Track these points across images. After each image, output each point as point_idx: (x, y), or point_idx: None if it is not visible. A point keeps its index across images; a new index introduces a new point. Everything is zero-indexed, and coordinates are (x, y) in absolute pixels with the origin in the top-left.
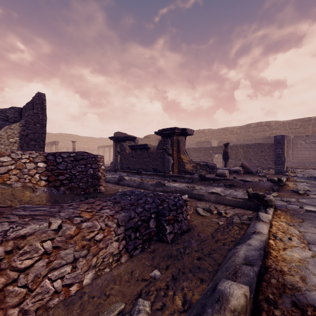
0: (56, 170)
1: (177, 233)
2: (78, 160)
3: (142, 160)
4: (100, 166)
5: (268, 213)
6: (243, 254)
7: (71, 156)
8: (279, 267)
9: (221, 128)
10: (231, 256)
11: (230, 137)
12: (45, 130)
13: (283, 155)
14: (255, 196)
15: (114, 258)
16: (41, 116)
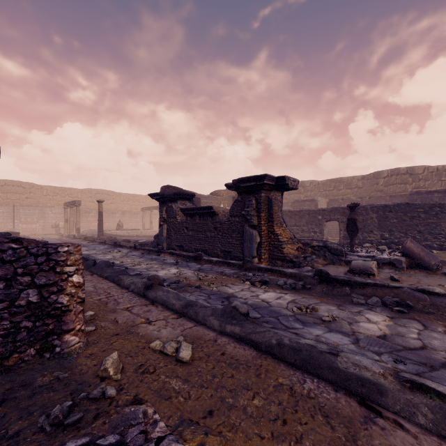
0: None
1: None
2: None
3: (204, 235)
4: (66, 276)
5: None
6: None
7: None
8: None
9: (332, 179)
10: None
11: (347, 193)
12: None
13: None
14: None
15: None
16: None
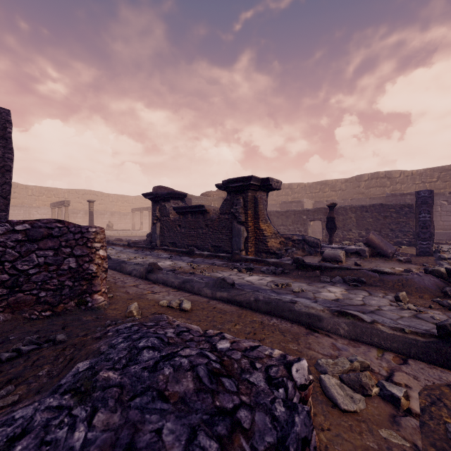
0: None
1: None
2: (38, 240)
3: (196, 232)
4: (95, 250)
5: None
6: None
7: (18, 231)
8: None
9: (318, 182)
10: None
11: (331, 195)
12: (9, 178)
13: (431, 224)
14: None
15: None
16: (2, 152)
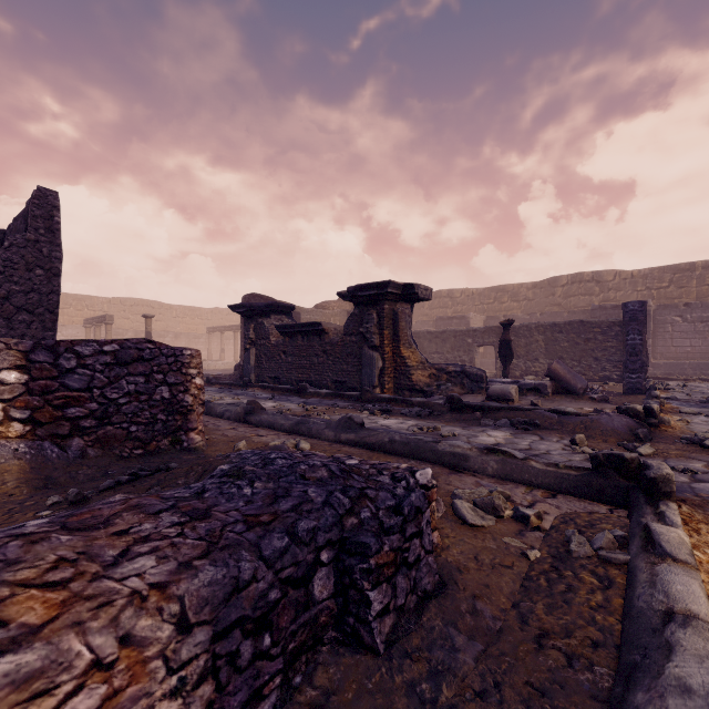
0: (57, 391)
1: (404, 607)
2: (127, 363)
3: (309, 361)
4: (191, 377)
5: (671, 520)
6: None
7: (106, 353)
8: None
9: (492, 287)
10: None
11: (512, 308)
12: (57, 285)
13: (643, 349)
14: (614, 462)
15: None
16: (48, 250)
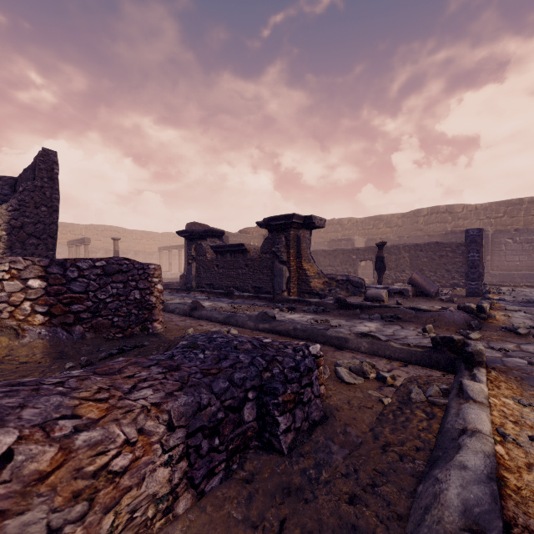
0: (65, 294)
1: (300, 429)
2: (111, 274)
3: (236, 272)
4: (154, 284)
5: (479, 379)
6: (456, 498)
7: (98, 267)
8: (533, 522)
9: (371, 217)
10: (429, 502)
11: (386, 232)
12: (56, 218)
13: (480, 264)
14: (446, 342)
15: (159, 506)
16: (49, 193)
